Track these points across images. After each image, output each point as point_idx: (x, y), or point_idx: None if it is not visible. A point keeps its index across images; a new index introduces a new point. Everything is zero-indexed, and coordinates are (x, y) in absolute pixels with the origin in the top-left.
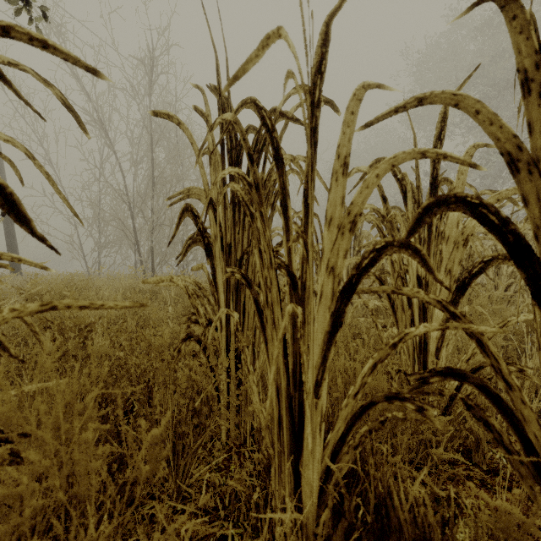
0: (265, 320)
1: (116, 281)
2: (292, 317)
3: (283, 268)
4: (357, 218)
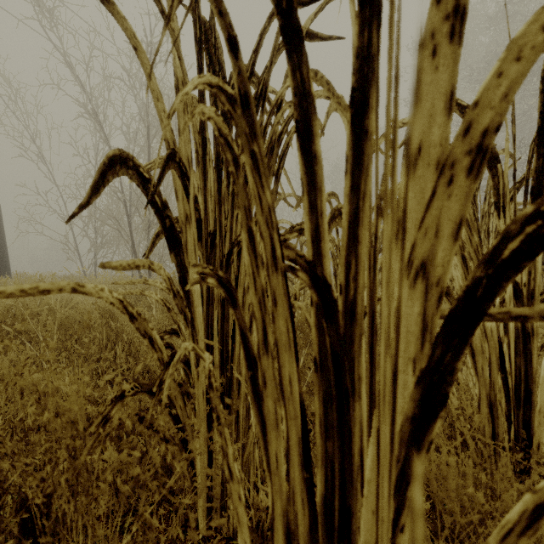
0: (263, 377)
1: (98, 283)
2: (323, 376)
3: (301, 266)
4: (489, 140)
